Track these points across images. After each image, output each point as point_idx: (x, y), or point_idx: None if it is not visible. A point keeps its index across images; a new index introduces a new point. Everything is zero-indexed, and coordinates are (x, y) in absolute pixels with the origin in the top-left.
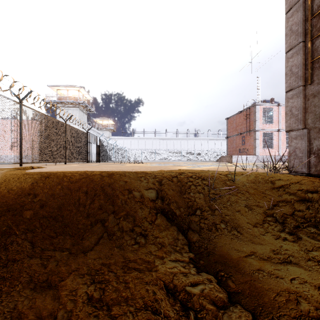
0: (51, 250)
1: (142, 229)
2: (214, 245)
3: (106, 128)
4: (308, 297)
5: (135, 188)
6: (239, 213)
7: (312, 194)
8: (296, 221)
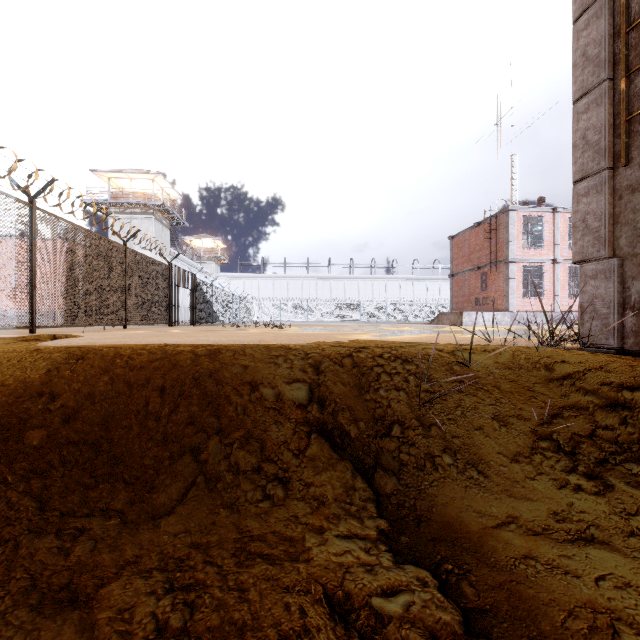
0: (83, 515)
1: (278, 467)
2: (430, 502)
3: (210, 256)
4: (636, 620)
5: (264, 380)
6: (482, 433)
7: (633, 393)
8: (600, 449)
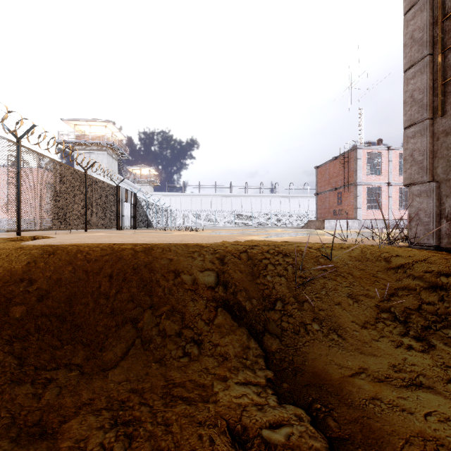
0: (52, 369)
1: (194, 332)
2: (303, 357)
3: (146, 180)
4: None
5: (184, 269)
6: (340, 307)
7: (448, 279)
8: (425, 319)
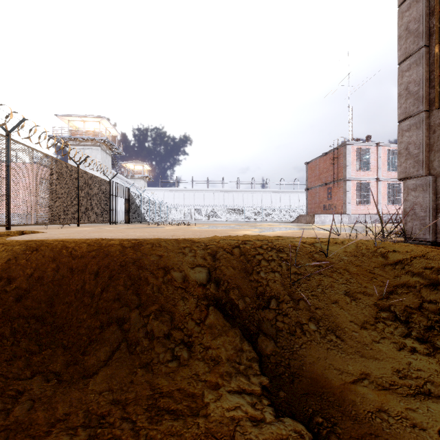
0: (26, 378)
1: (184, 333)
2: (300, 361)
3: (140, 175)
4: None
5: (174, 265)
6: (337, 306)
7: None
8: (427, 318)
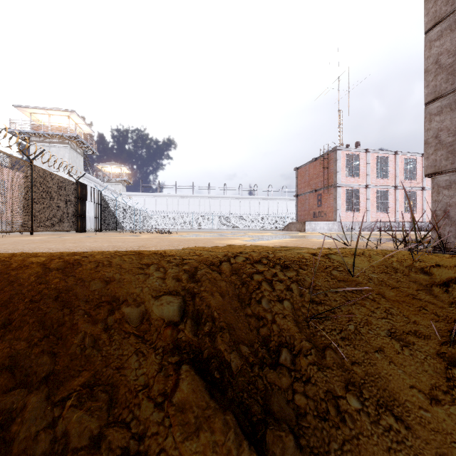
0: None
1: (130, 434)
2: None
3: (117, 179)
4: None
5: (129, 295)
6: (384, 357)
7: None
8: None
